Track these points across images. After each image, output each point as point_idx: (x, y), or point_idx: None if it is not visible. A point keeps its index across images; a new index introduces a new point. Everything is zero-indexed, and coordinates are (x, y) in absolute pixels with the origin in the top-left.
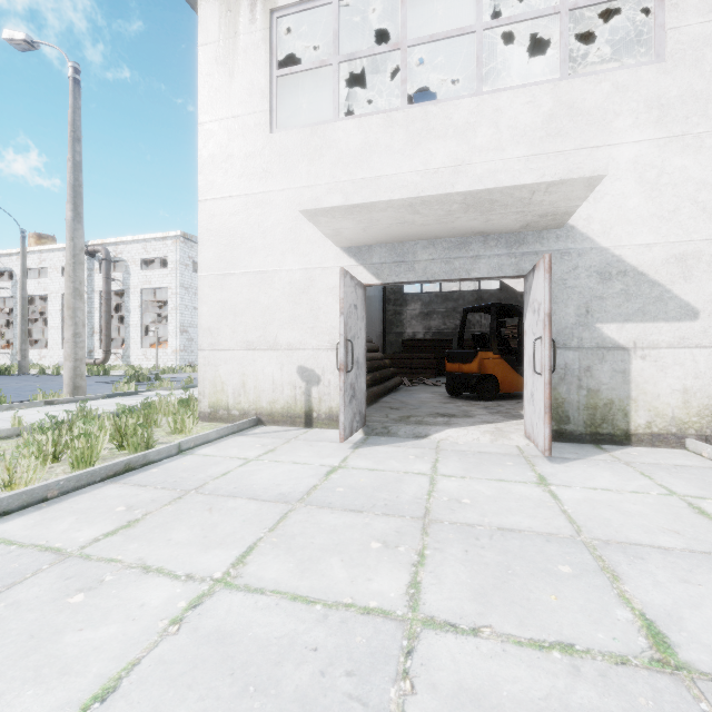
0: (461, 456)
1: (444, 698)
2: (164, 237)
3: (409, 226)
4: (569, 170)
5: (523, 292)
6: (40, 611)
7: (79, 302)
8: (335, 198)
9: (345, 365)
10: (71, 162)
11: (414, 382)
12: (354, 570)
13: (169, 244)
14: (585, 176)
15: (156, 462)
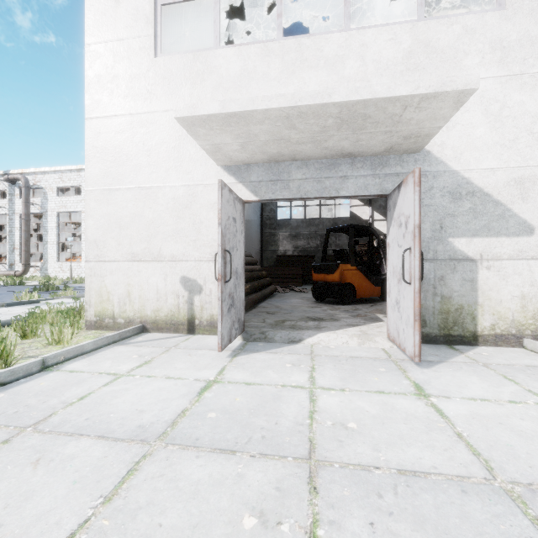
0: (335, 363)
1: None
2: (78, 169)
3: (285, 144)
4: (442, 83)
5: (367, 219)
6: None
7: None
8: (212, 105)
9: (223, 275)
10: None
11: (286, 289)
12: None
13: (83, 175)
14: (458, 89)
15: (8, 383)
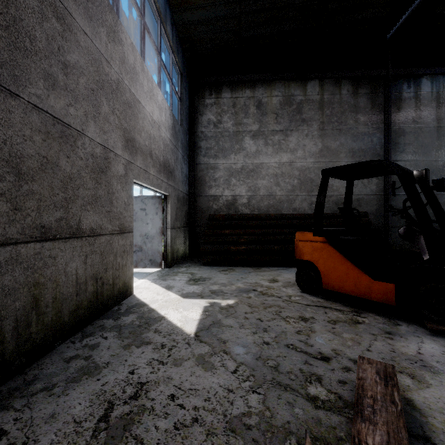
0: None
1: None
2: None
3: None
4: None
5: None
6: None
7: None
8: None
9: None
10: None
11: None
12: None
13: None
14: None
15: None
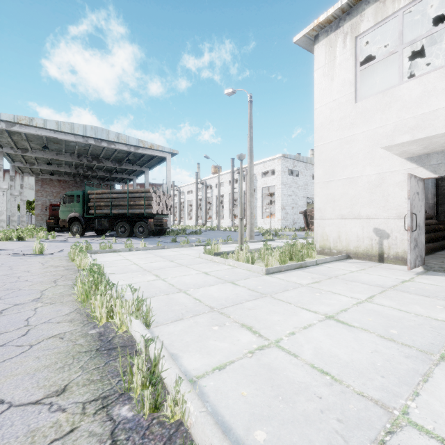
0: None
1: None
2: (273, 158)
3: None
4: None
5: None
6: (309, 294)
7: (252, 198)
8: (405, 137)
9: (410, 227)
10: (249, 138)
11: None
12: (427, 310)
13: (276, 162)
14: None
15: (309, 266)
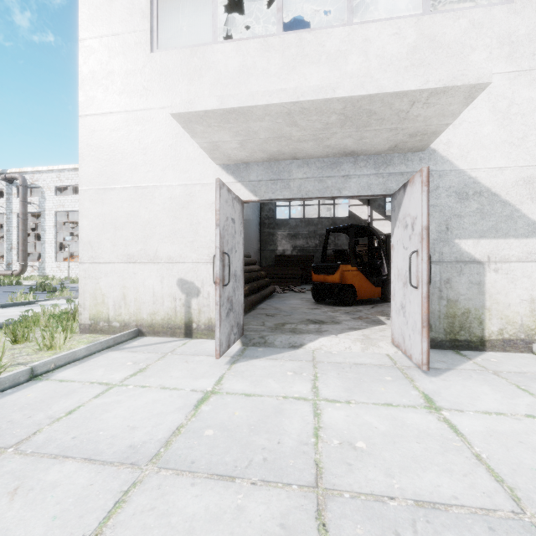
0: (338, 370)
1: None
2: (76, 168)
3: (286, 141)
4: (453, 77)
5: (366, 219)
6: None
7: None
8: (209, 101)
9: (221, 278)
10: None
11: (284, 289)
12: None
13: None
14: (470, 83)
15: None
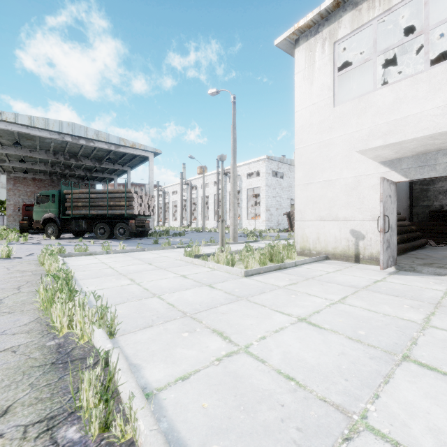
0: None
1: (437, 339)
2: (258, 160)
3: (431, 145)
4: None
5: None
6: (285, 296)
7: (235, 200)
8: (377, 142)
9: (383, 229)
10: (233, 139)
11: (440, 243)
12: (395, 310)
13: (260, 163)
14: None
15: (288, 268)
